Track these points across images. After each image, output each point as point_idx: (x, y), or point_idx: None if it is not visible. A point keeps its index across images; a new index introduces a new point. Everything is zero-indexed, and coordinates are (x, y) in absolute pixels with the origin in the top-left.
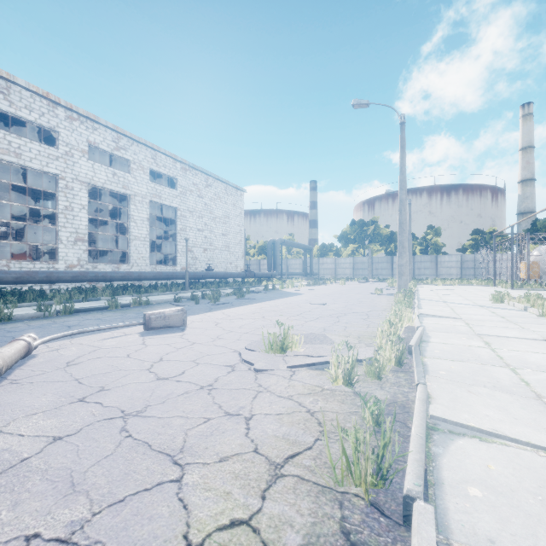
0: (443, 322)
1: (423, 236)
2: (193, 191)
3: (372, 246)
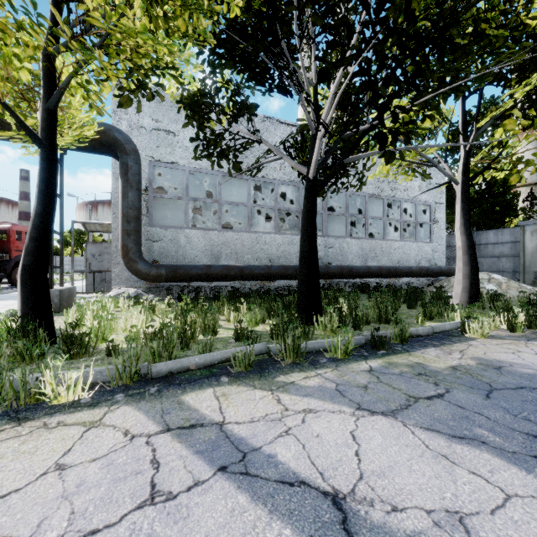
0: None
1: None
2: None
3: None
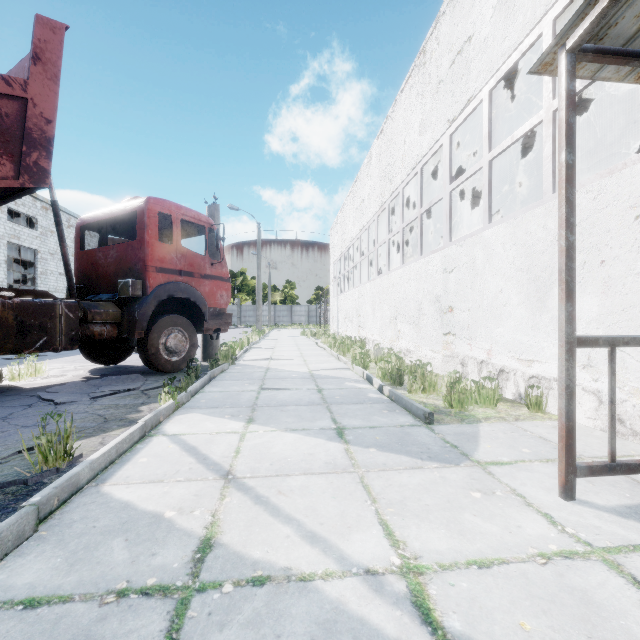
0: (269, 340)
1: (283, 289)
2: (54, 232)
3: (241, 296)
